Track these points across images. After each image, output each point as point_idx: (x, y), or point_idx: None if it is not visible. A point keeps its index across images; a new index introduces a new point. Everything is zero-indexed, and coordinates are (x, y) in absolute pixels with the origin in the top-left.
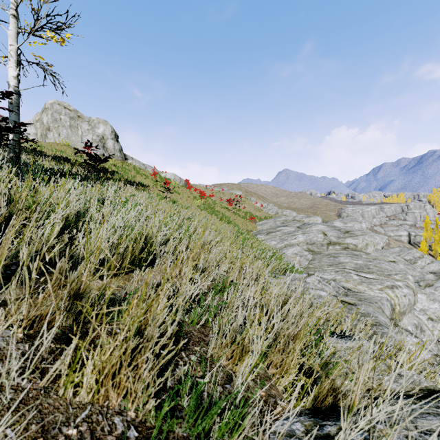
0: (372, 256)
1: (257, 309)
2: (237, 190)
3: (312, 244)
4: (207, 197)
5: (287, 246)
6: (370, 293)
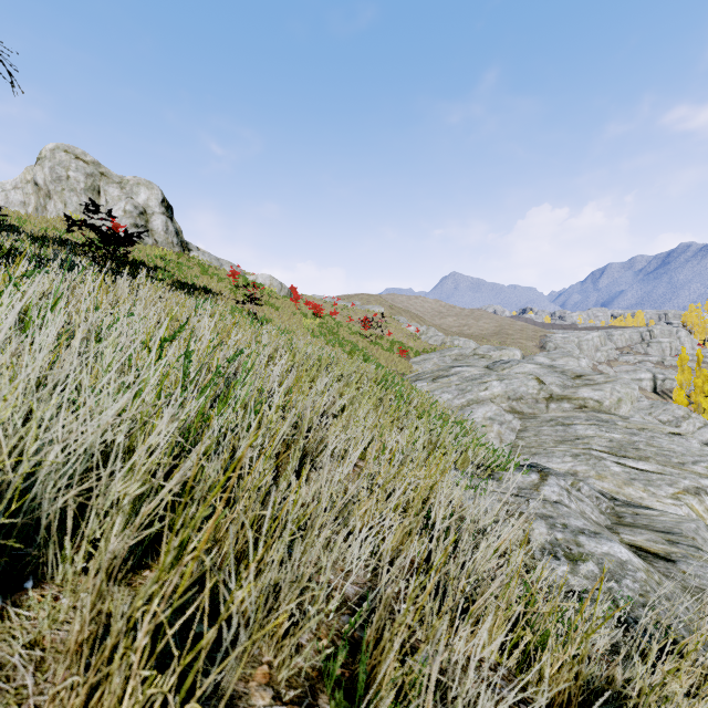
0: (635, 424)
1: None
2: (377, 305)
3: (518, 399)
4: (327, 316)
5: (471, 403)
6: (655, 504)
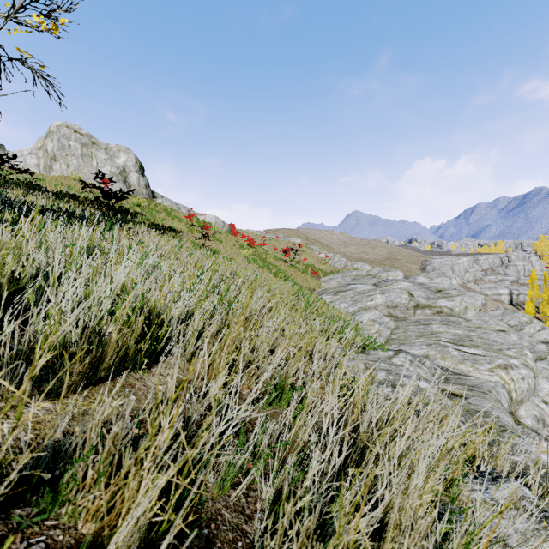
0: (474, 324)
1: (344, 450)
2: (295, 237)
3: (394, 307)
4: (258, 246)
5: (361, 310)
6: (477, 375)
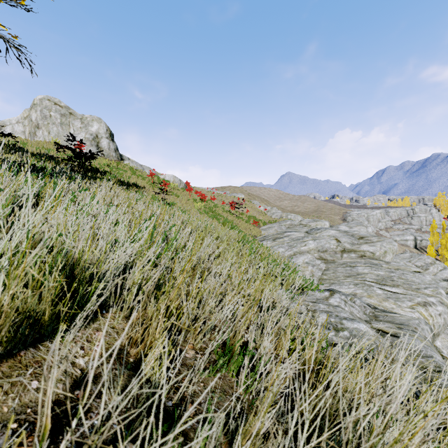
0: (393, 266)
1: None
2: (239, 193)
3: (324, 251)
4: (209, 200)
5: (296, 254)
6: (400, 311)
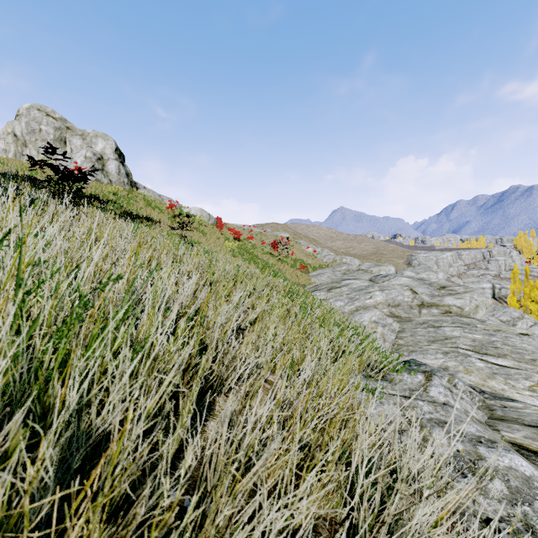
0: (491, 326)
1: None
2: (283, 232)
3: (396, 306)
4: (245, 239)
5: (359, 309)
6: (515, 395)
